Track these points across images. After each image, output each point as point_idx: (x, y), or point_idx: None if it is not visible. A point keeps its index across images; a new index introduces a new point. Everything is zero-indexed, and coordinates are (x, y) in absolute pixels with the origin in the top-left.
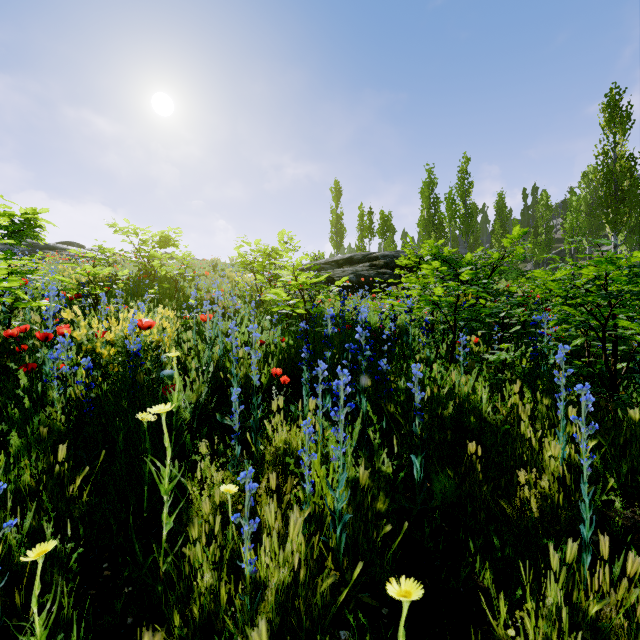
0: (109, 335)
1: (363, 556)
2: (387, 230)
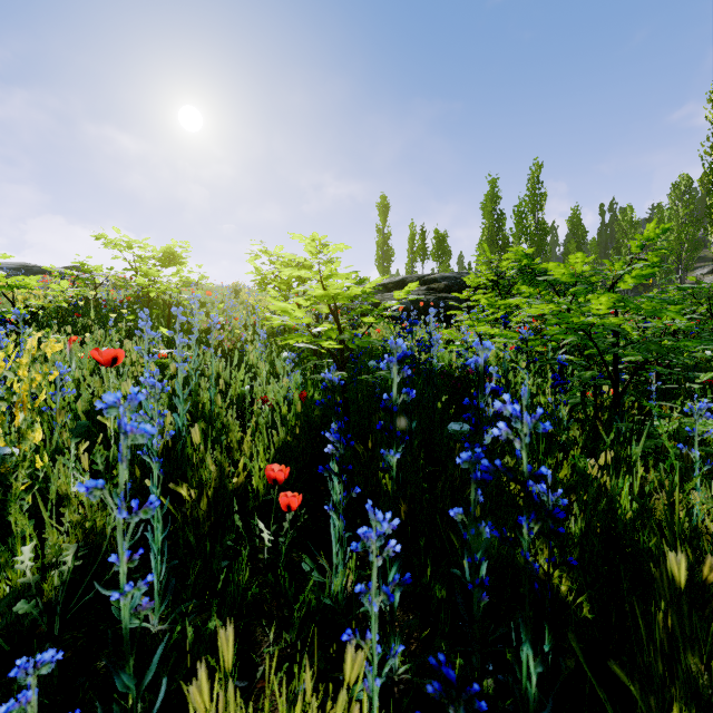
0: None
1: None
2: (443, 252)
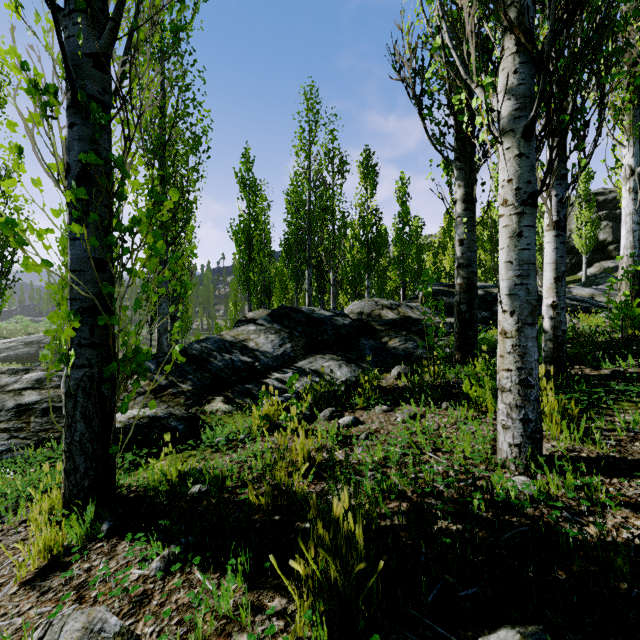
0: None
1: None
2: None
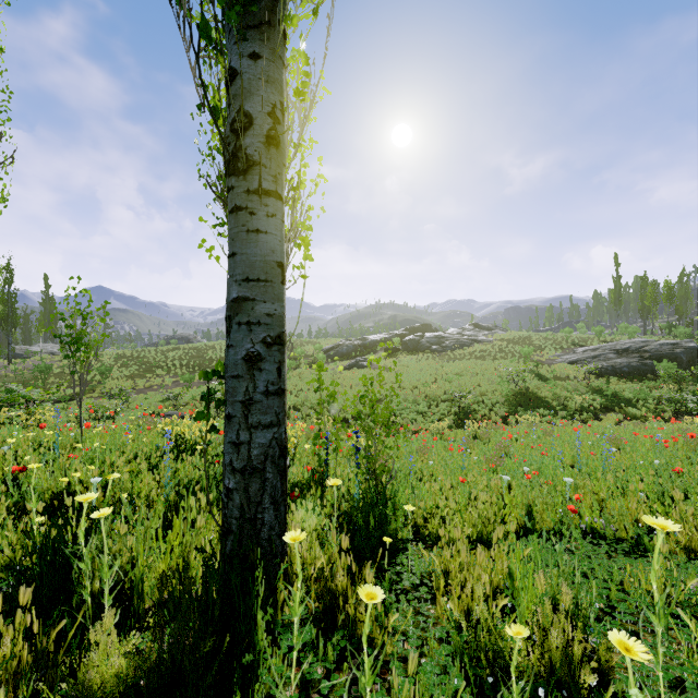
0: (582, 399)
1: (619, 420)
2: (672, 296)
